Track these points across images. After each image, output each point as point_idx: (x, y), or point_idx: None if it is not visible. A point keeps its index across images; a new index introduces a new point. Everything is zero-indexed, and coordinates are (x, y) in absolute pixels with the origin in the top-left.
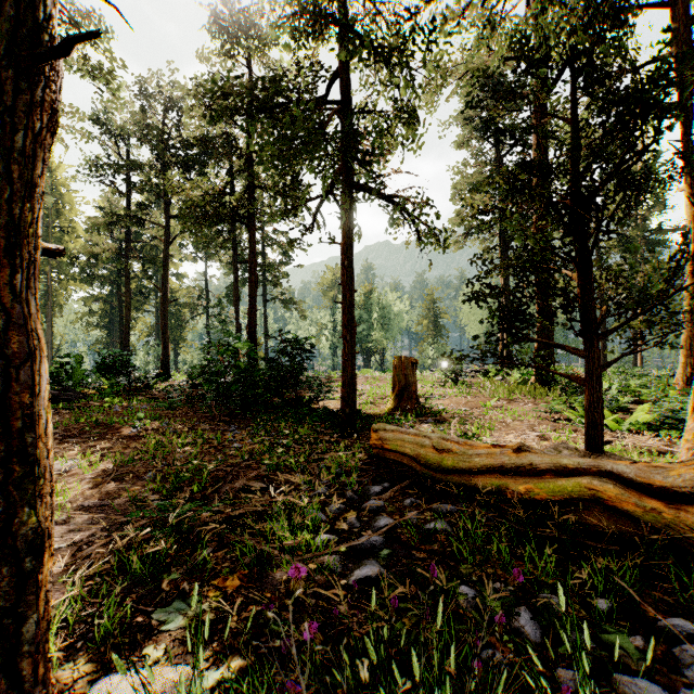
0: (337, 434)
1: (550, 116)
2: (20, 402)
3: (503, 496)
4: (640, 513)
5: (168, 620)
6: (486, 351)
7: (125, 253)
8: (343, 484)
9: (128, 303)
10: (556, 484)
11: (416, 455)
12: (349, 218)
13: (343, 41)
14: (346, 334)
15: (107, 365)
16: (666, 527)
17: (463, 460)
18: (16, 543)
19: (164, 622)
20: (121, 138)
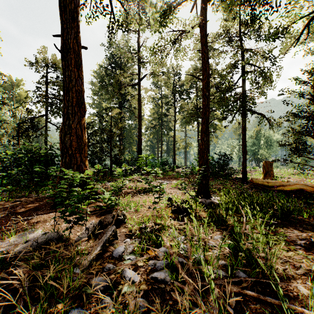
0: (240, 183)
1: (306, 95)
2: (208, 163)
3: (282, 191)
4: (309, 192)
5: (214, 195)
6: (284, 159)
7: (160, 126)
8: (241, 190)
9: (161, 142)
10: (292, 187)
11: (261, 184)
12: (244, 120)
13: (242, 68)
14: (243, 154)
15: (163, 163)
16: (313, 194)
17: (273, 184)
18: (208, 175)
19: (213, 195)
20: (160, 88)
